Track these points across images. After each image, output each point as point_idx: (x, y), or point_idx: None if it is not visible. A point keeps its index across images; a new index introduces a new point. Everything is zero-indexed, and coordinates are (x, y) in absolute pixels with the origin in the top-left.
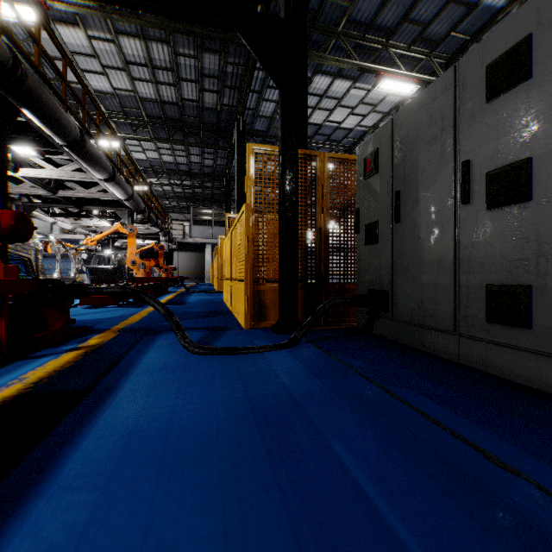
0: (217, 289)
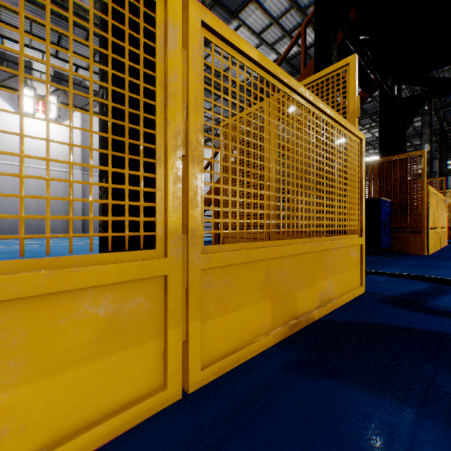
0: None
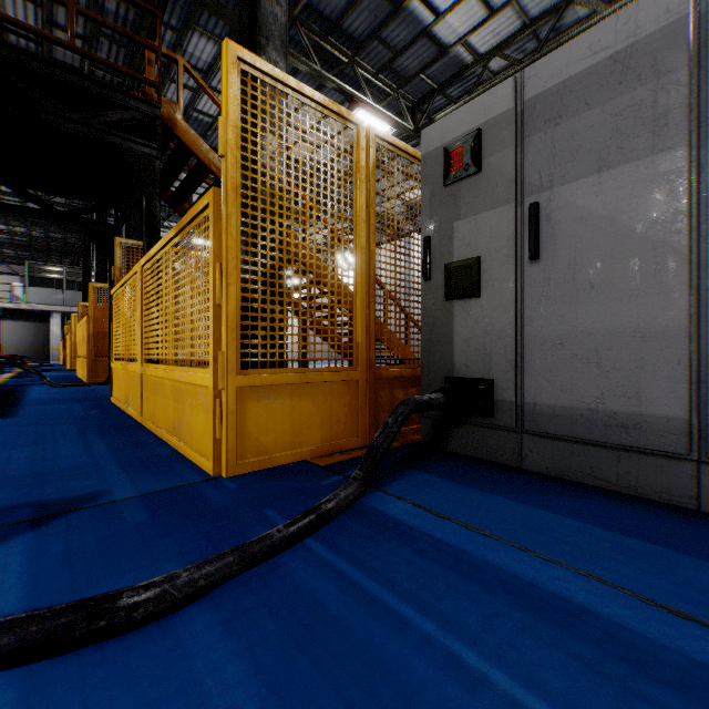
0: (71, 368)
